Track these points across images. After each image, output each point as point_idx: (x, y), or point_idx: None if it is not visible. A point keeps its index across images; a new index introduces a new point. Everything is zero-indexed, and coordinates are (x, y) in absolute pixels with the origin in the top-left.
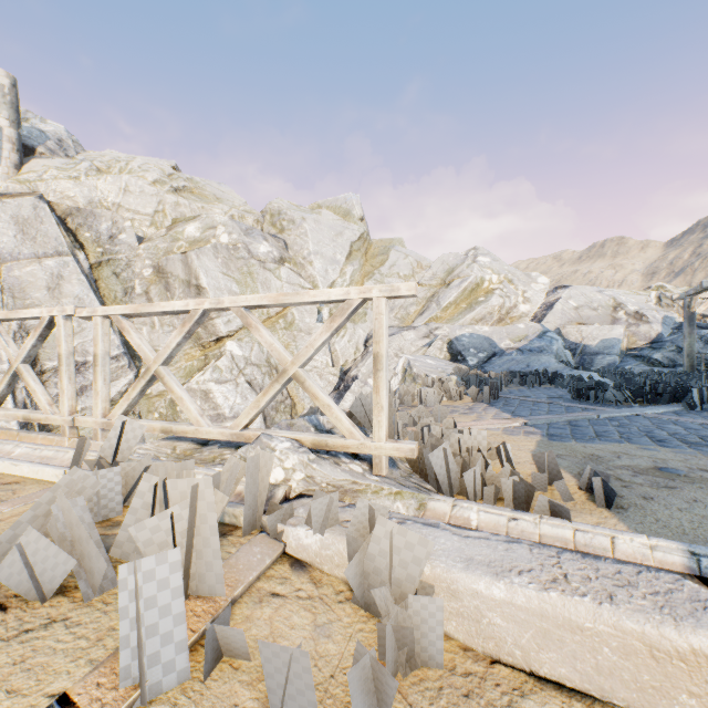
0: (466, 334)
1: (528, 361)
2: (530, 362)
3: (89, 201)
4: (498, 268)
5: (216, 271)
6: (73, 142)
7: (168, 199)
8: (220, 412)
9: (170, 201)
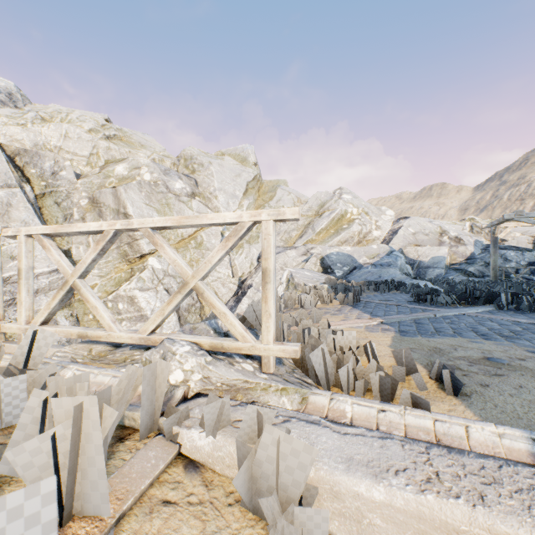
0: (334, 253)
1: (380, 273)
2: (381, 273)
3: (34, 144)
4: (357, 203)
5: (140, 202)
6: (21, 96)
7: (101, 144)
8: (143, 313)
9: (103, 146)
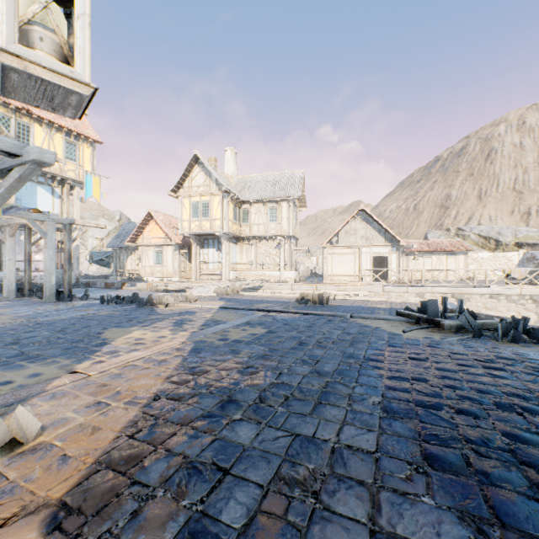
0: None
1: None
2: None
3: None
4: None
5: None
6: None
7: None
8: None
9: None
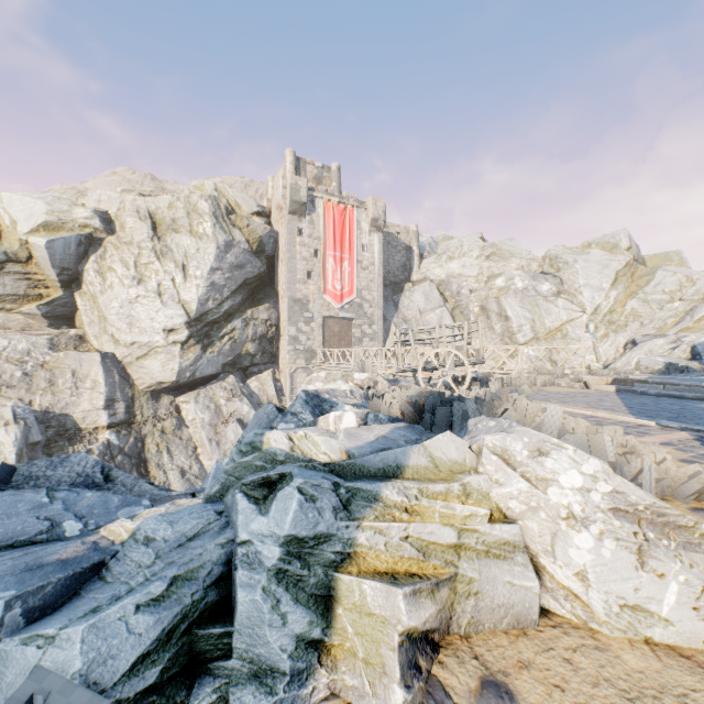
0: None
1: None
2: None
3: (446, 276)
4: None
5: (515, 306)
6: (433, 242)
7: (484, 265)
8: None
9: (485, 266)
